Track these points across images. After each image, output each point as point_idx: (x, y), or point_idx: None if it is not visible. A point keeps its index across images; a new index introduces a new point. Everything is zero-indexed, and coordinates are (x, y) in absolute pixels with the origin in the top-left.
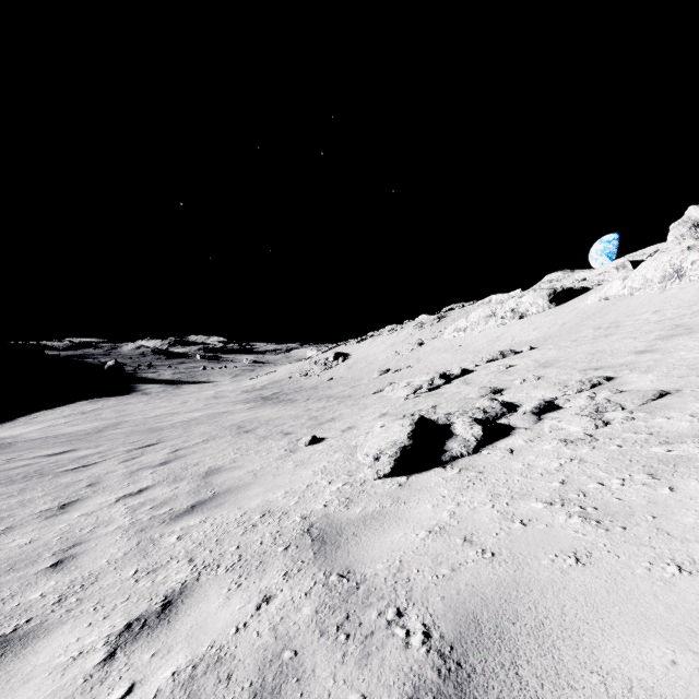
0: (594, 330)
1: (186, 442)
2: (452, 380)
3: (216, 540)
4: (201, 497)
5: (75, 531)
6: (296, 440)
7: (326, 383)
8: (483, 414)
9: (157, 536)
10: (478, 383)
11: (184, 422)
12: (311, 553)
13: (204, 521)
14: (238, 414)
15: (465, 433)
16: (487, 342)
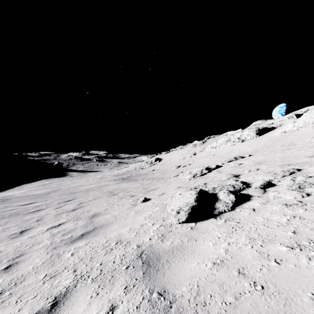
0: (281, 146)
1: (85, 199)
2: (211, 170)
3: (90, 257)
4: (87, 229)
5: (23, 247)
6: (136, 199)
7: (151, 172)
8: (233, 188)
9: (61, 252)
10: (225, 172)
11: (86, 189)
12: (141, 272)
13: (87, 244)
14: (111, 186)
15: (225, 198)
16: (227, 153)
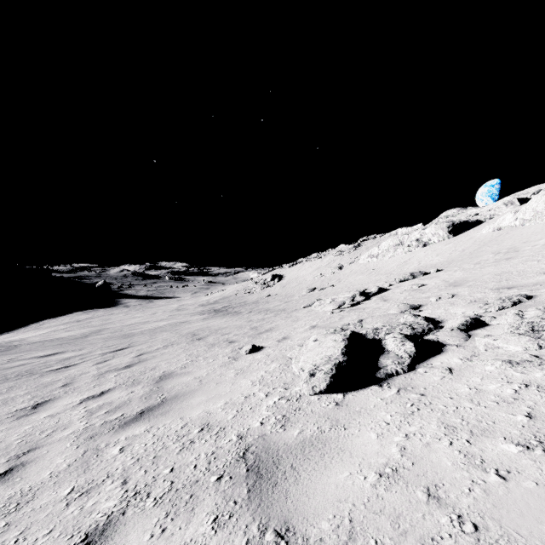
0: (494, 254)
1: (149, 347)
2: (370, 297)
3: (154, 456)
4: (151, 403)
5: (36, 434)
6: (238, 348)
7: (264, 299)
8: (410, 330)
9: (103, 446)
10: (395, 300)
11: (151, 329)
12: (245, 489)
13: (148, 431)
14: (194, 323)
15: (397, 349)
16: (397, 266)
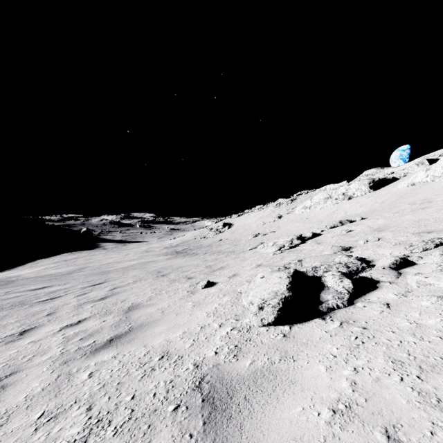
0: (410, 205)
1: (121, 282)
2: (306, 241)
3: (118, 383)
4: (119, 331)
5: (19, 358)
6: (196, 283)
7: (217, 243)
8: (346, 268)
9: (74, 371)
10: (328, 243)
11: (124, 267)
12: (201, 421)
13: (115, 357)
14: (159, 263)
15: (336, 285)
16: (326, 215)
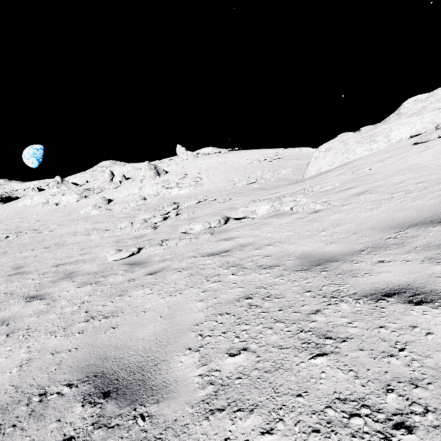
0: (20, 219)
1: None
2: None
3: None
4: None
5: None
6: None
7: None
8: None
9: None
10: None
11: None
12: None
13: None
14: None
15: None
16: None
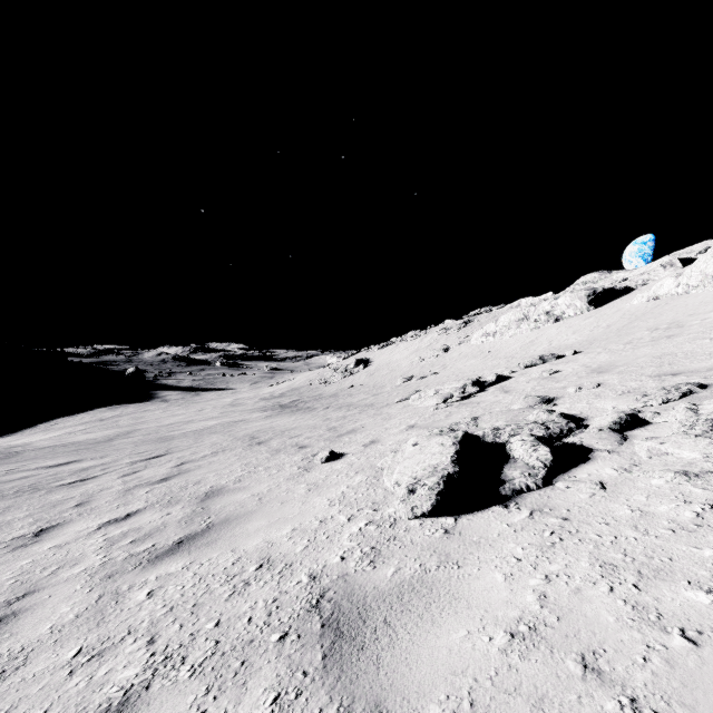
0: (650, 331)
1: (193, 454)
2: (487, 388)
3: (193, 604)
4: (192, 529)
5: (36, 571)
6: (312, 455)
7: (346, 391)
8: (544, 430)
9: (125, 589)
10: (520, 391)
11: (196, 431)
12: (319, 654)
13: (187, 567)
14: (254, 423)
15: (527, 456)
16: (520, 347)
